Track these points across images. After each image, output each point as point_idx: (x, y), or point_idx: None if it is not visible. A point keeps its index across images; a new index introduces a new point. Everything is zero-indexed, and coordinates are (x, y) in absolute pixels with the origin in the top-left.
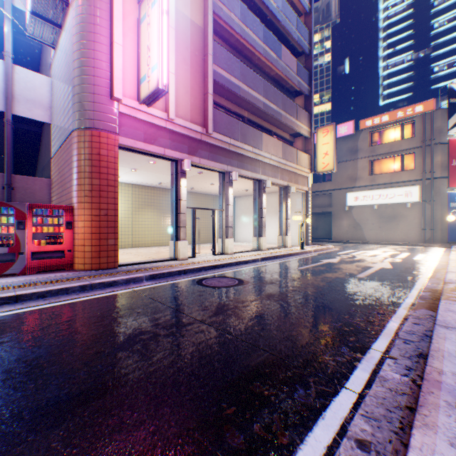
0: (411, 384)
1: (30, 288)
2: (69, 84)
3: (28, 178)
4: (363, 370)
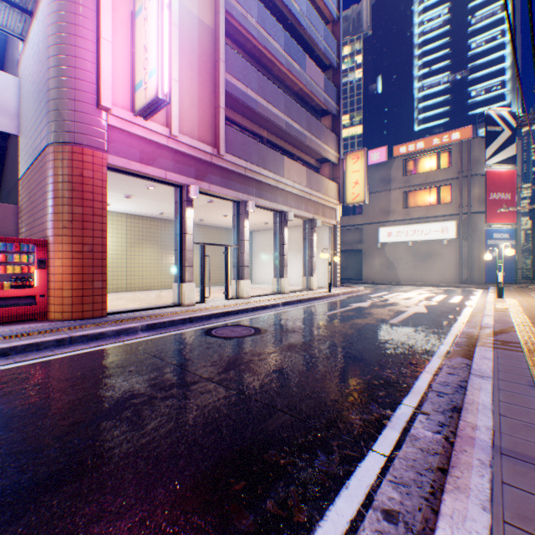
0: (444, 442)
1: None
2: (42, 86)
3: None
4: (392, 428)
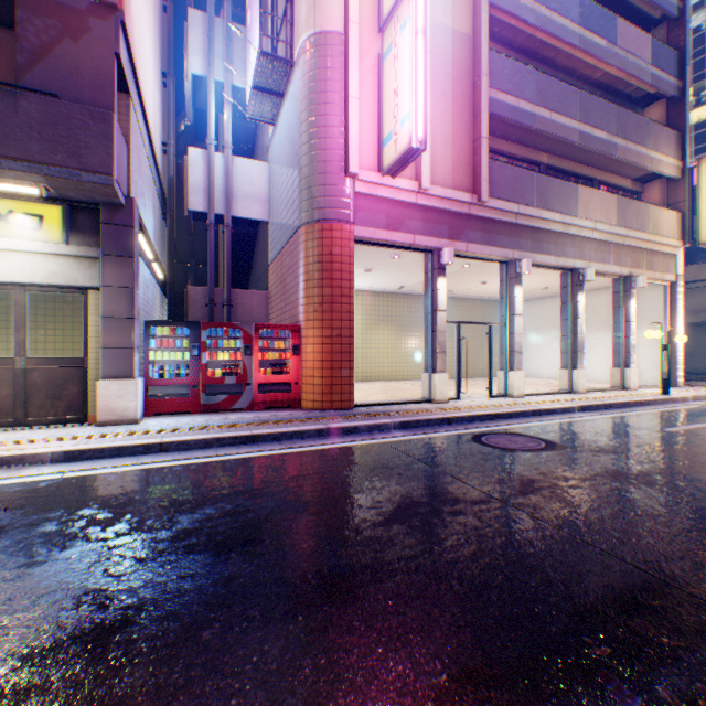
0: None
1: (264, 428)
2: (294, 167)
3: (246, 292)
4: None
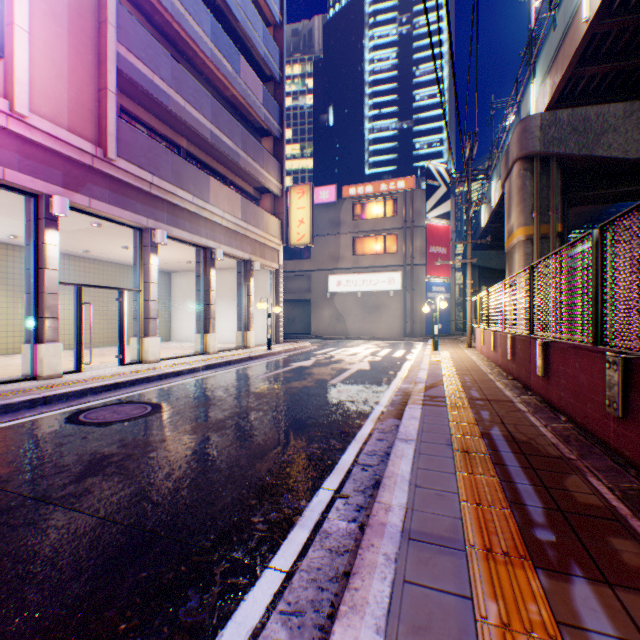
0: (358, 532)
1: None
2: None
3: None
4: (303, 527)
